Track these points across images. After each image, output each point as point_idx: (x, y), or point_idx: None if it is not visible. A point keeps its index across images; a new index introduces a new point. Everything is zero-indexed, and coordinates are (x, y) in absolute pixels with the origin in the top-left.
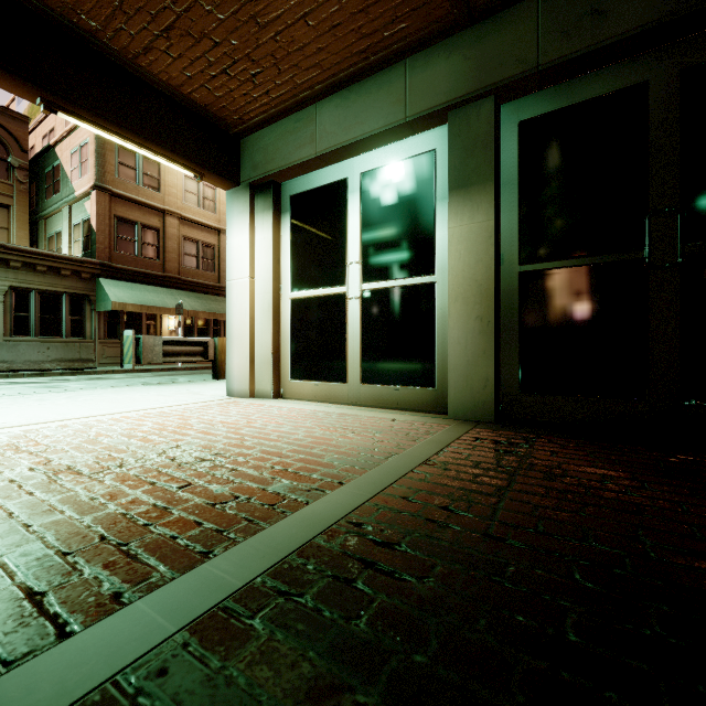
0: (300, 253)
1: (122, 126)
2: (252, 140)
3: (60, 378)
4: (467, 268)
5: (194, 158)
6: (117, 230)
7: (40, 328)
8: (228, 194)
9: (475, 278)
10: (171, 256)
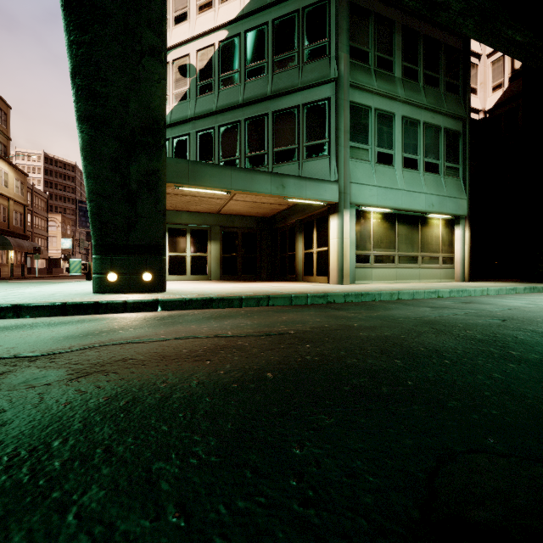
0: (172, 243)
1: None
2: None
3: None
4: (215, 254)
5: None
6: None
7: None
8: None
9: (216, 256)
10: None
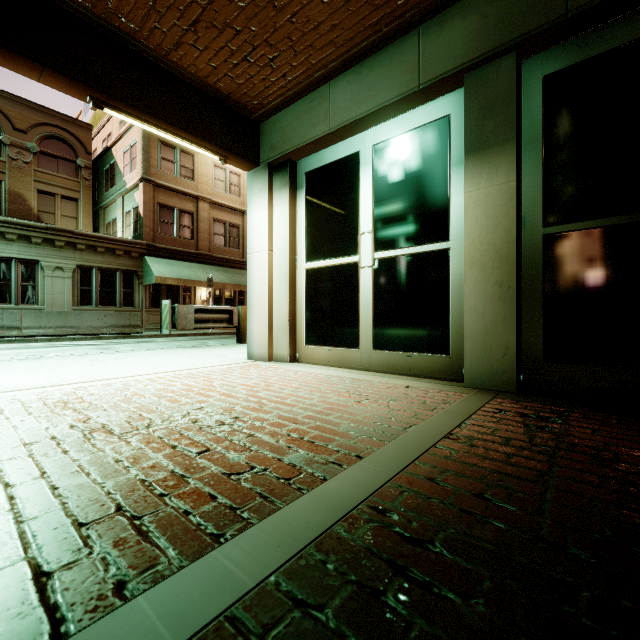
0: (314, 225)
1: (157, 117)
2: (270, 123)
3: (113, 341)
4: (484, 233)
5: (219, 142)
6: (159, 215)
7: (99, 299)
8: (249, 175)
9: (494, 242)
10: (203, 236)
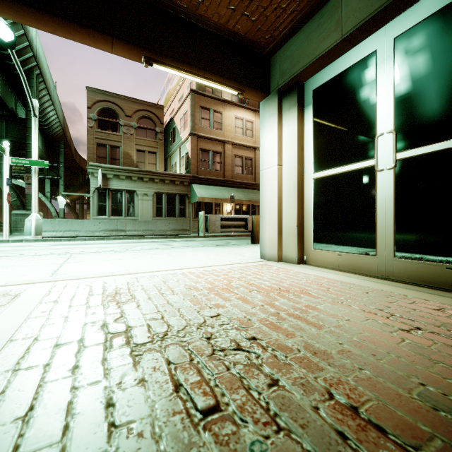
0: (322, 137)
1: (190, 64)
2: (279, 54)
3: (173, 240)
4: None
5: (237, 78)
6: (200, 156)
7: (166, 213)
8: (262, 104)
9: None
10: (228, 168)
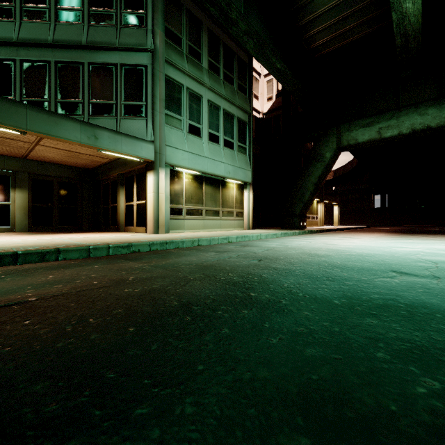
0: None
1: None
2: None
3: None
4: (21, 203)
5: None
6: None
7: None
8: None
9: (23, 205)
10: None
